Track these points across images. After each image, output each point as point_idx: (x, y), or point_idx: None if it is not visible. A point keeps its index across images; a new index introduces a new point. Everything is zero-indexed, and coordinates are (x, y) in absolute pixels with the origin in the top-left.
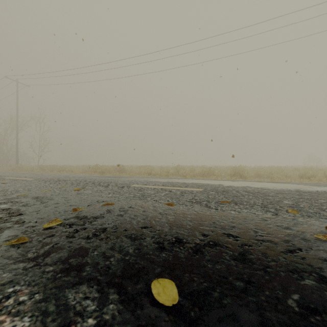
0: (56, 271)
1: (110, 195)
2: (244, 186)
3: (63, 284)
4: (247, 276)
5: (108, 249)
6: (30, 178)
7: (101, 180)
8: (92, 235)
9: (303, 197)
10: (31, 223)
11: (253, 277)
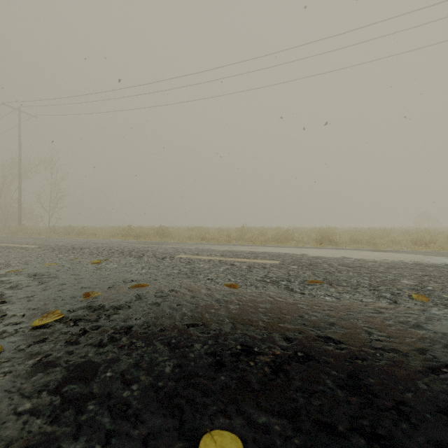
0: (36, 411)
1: (143, 271)
2: (339, 256)
3: (41, 441)
4: (368, 423)
5: (130, 366)
6: (33, 244)
7: (134, 247)
8: (108, 340)
9: (428, 274)
10: (16, 317)
11: (379, 425)
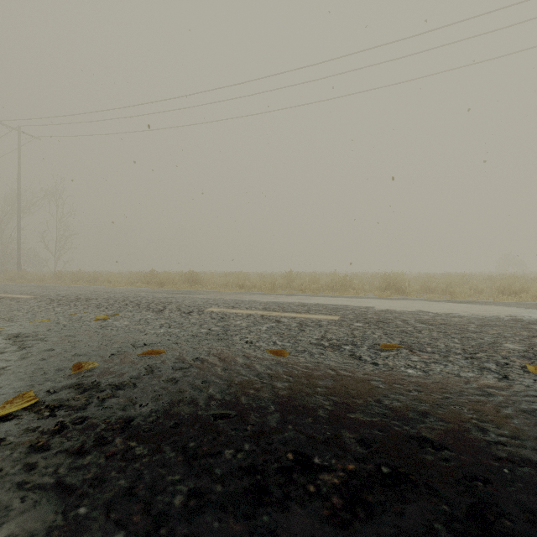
0: None
1: (161, 330)
2: (414, 310)
3: None
4: None
5: (119, 494)
6: (29, 294)
7: (155, 298)
8: (93, 443)
9: (536, 335)
10: None
11: None
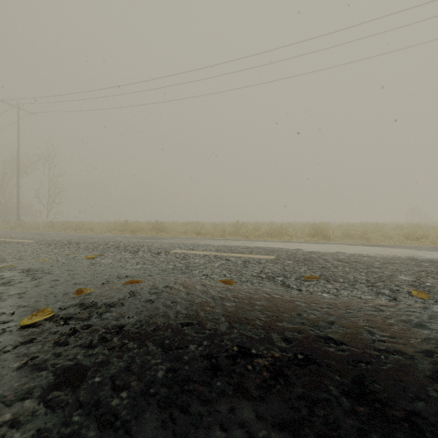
0: (15, 423)
1: (138, 266)
2: (334, 251)
3: None
4: None
5: (121, 370)
6: (30, 239)
7: (130, 242)
8: (98, 340)
9: (425, 270)
10: (5, 315)
11: None
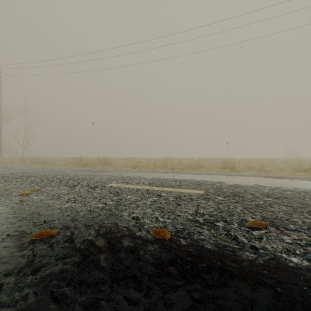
0: None
1: (66, 205)
2: (253, 184)
3: None
4: None
5: None
6: None
7: (75, 175)
8: None
9: None
10: None
11: None
